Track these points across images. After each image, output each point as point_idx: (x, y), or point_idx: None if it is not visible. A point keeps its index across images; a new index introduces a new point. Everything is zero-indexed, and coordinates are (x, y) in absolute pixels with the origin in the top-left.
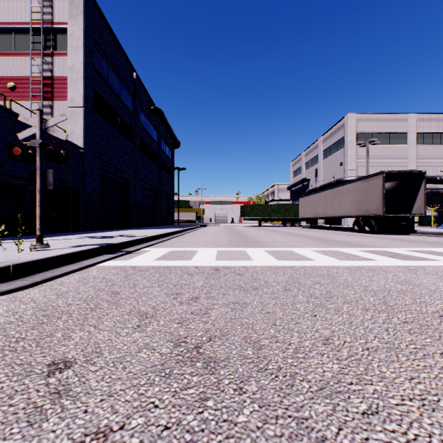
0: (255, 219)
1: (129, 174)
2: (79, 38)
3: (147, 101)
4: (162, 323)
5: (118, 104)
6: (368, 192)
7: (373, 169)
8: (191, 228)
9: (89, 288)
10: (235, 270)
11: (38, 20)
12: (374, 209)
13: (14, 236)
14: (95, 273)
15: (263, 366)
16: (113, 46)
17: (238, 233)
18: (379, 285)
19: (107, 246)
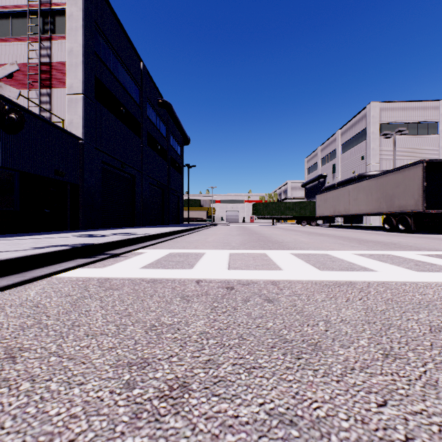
0: (268, 218)
1: (135, 170)
2: (78, 19)
3: (155, 94)
4: None
5: (123, 95)
6: (403, 184)
7: (399, 163)
8: (200, 227)
9: None
10: (260, 291)
11: (35, 1)
12: (411, 204)
13: None
14: (34, 292)
15: None
16: (118, 32)
17: (252, 232)
18: None
19: (84, 248)
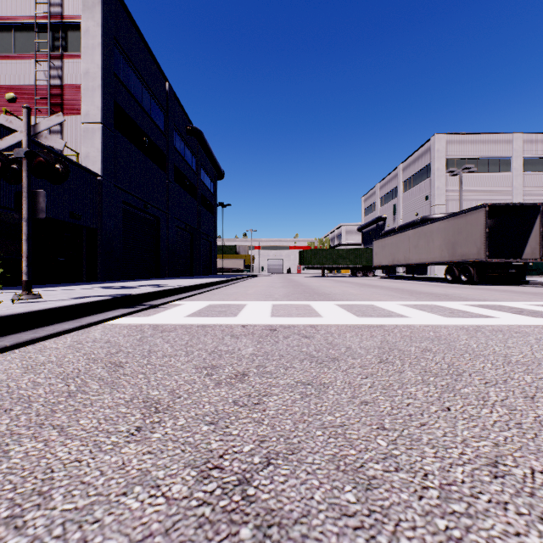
0: (318, 268)
1: (160, 210)
2: (95, 35)
3: (182, 119)
4: (181, 423)
5: (146, 122)
6: (465, 231)
7: (467, 205)
8: (238, 278)
9: (80, 357)
10: (300, 331)
11: (44, 13)
12: (474, 253)
13: (9, 286)
14: (97, 334)
15: (387, 541)
16: (140, 48)
17: (297, 284)
18: (525, 354)
19: (123, 298)
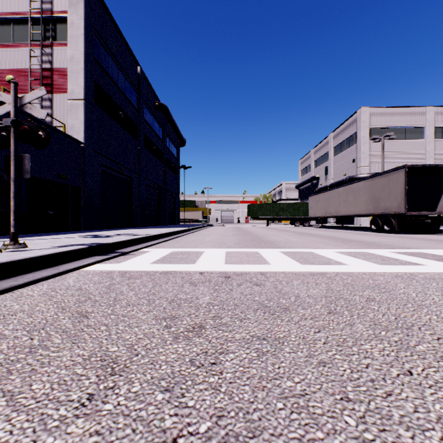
0: (263, 219)
1: (132, 172)
2: (79, 27)
3: (151, 97)
4: (135, 390)
5: (121, 99)
6: (388, 188)
7: (388, 166)
8: (197, 228)
9: (51, 305)
10: (251, 279)
11: (37, 9)
12: (395, 206)
13: (6, 235)
14: (71, 280)
15: None
16: (116, 38)
17: (246, 233)
18: None
19: (98, 246)
